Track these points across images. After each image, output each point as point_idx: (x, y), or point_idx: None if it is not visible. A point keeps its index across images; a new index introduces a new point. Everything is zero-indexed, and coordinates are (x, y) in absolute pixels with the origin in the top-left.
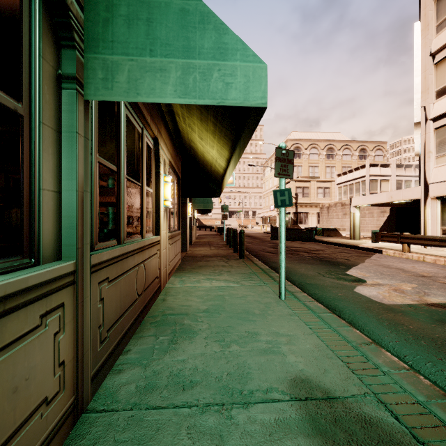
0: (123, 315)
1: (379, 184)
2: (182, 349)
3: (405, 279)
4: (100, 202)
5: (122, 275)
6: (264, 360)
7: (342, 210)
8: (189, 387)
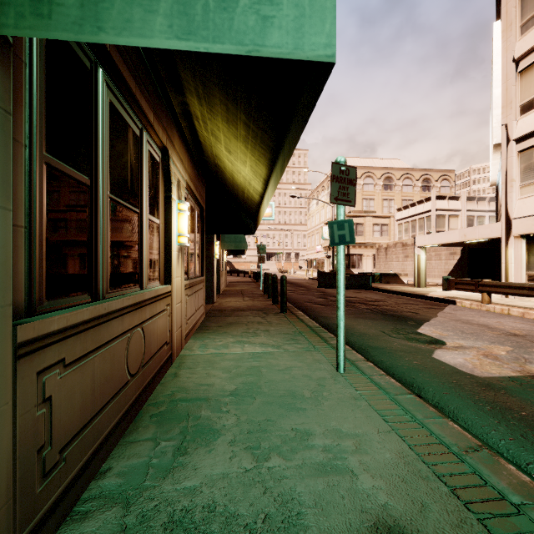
0: (99, 413)
1: (447, 220)
2: (194, 465)
3: (494, 339)
4: (52, 232)
5: (98, 350)
6: (323, 485)
7: (403, 252)
8: None
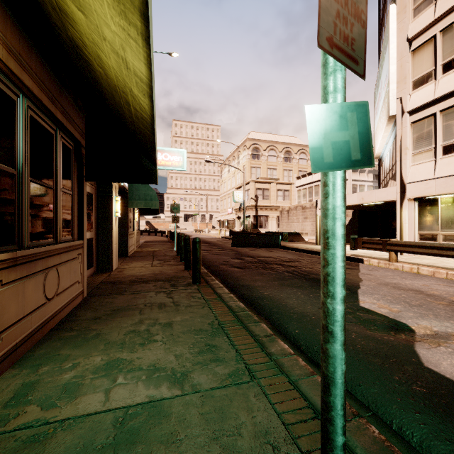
0: None
1: None
2: None
3: None
4: None
5: None
6: None
7: (303, 214)
8: None
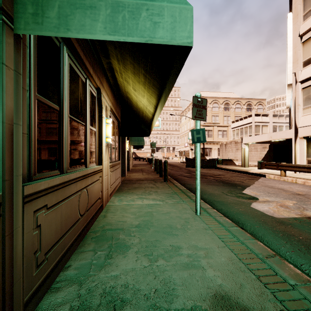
0: (64, 235)
1: (261, 128)
2: (116, 264)
3: (287, 196)
4: (40, 136)
5: (64, 201)
6: (187, 275)
7: (235, 146)
8: (119, 307)
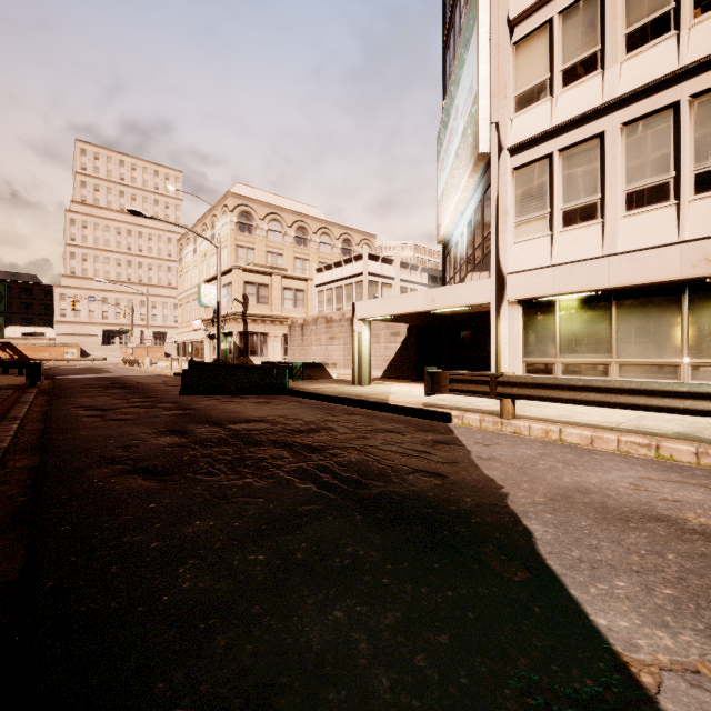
0: None
1: (380, 290)
2: None
3: None
4: None
5: None
6: None
7: (327, 331)
8: None
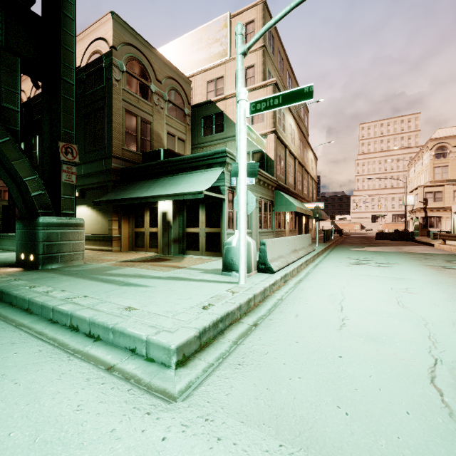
0: None
1: None
2: None
3: (385, 249)
4: (275, 223)
5: (278, 234)
6: None
7: None
8: None
